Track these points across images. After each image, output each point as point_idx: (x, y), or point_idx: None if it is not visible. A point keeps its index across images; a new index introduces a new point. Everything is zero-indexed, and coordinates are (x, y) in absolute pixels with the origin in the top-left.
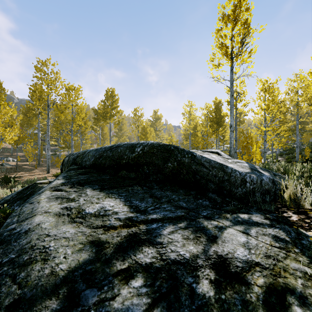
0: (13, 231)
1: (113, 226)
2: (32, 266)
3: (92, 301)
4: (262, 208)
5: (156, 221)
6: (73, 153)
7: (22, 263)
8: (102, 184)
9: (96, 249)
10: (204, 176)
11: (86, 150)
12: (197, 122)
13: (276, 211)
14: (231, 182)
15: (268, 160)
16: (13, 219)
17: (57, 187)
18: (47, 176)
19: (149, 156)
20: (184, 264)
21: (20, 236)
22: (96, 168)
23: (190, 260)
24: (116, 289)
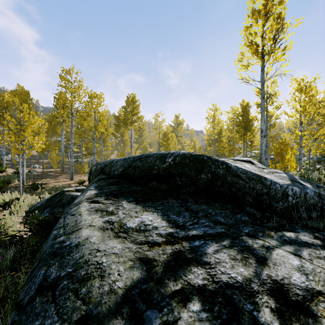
0: (63, 244)
1: (157, 242)
2: (91, 282)
3: (156, 323)
4: (308, 226)
5: (198, 238)
6: (100, 162)
7: (80, 278)
8: (136, 196)
9: (146, 267)
10: (240, 189)
11: (113, 159)
12: (222, 126)
13: (324, 230)
14: (271, 195)
15: (303, 167)
16: (59, 230)
17: (92, 198)
18: (70, 183)
19: (181, 167)
20: (238, 288)
21: (71, 250)
22: (125, 178)
23: (244, 284)
24: (176, 312)
